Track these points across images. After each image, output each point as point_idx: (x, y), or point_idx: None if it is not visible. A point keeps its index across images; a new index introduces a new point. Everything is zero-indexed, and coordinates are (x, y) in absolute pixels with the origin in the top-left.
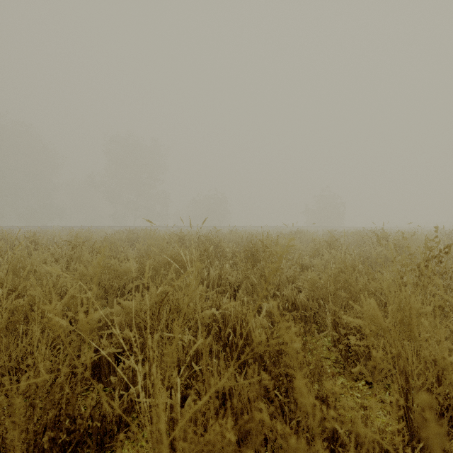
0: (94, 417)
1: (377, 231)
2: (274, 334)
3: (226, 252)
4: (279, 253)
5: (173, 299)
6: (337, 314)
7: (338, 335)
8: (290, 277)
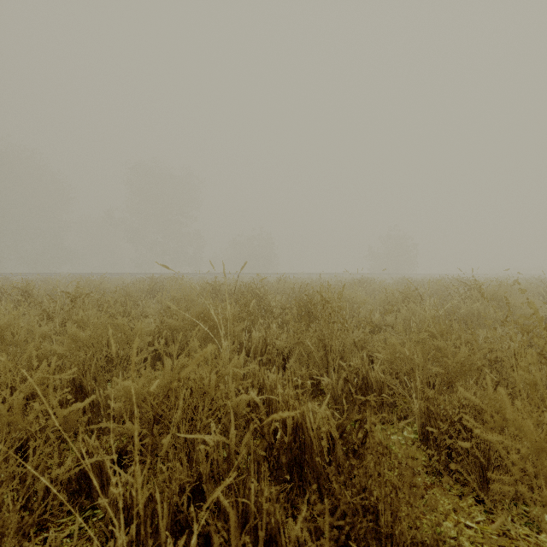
0: None
1: (460, 279)
2: None
3: (272, 306)
4: None
5: (196, 379)
6: (430, 398)
7: (435, 432)
8: (358, 341)
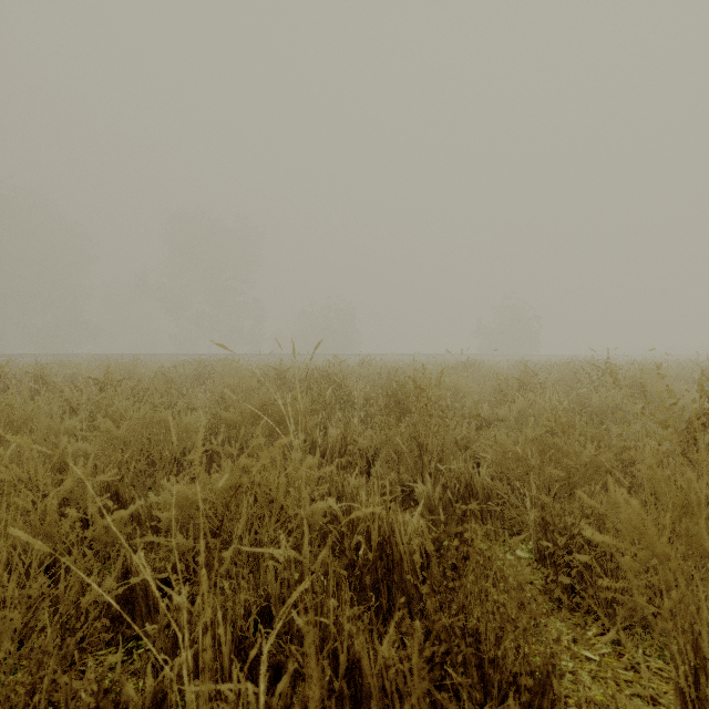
0: None
1: (595, 361)
2: None
3: (353, 396)
4: None
5: (261, 483)
6: (547, 508)
7: (552, 547)
8: (461, 439)
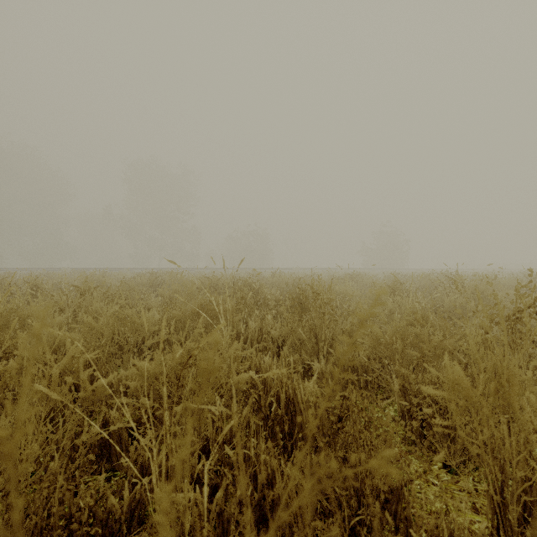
0: (97, 515)
1: (449, 274)
2: (352, 459)
3: (267, 299)
4: (360, 317)
5: (201, 360)
6: (406, 378)
7: (409, 405)
8: (346, 330)
